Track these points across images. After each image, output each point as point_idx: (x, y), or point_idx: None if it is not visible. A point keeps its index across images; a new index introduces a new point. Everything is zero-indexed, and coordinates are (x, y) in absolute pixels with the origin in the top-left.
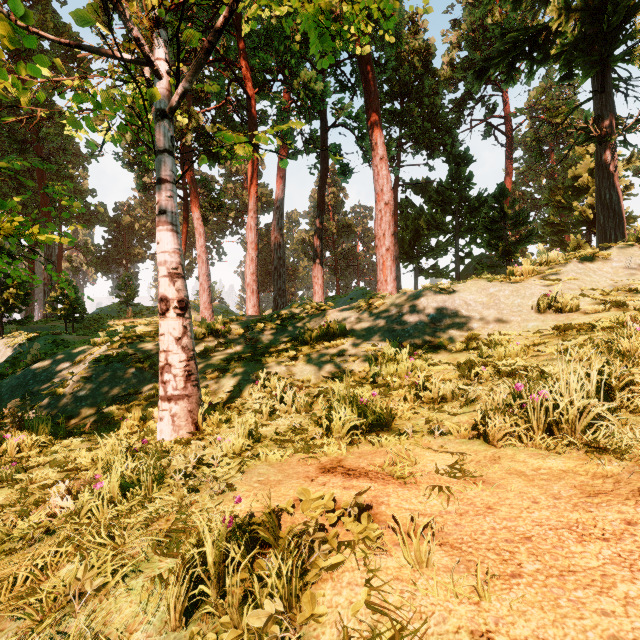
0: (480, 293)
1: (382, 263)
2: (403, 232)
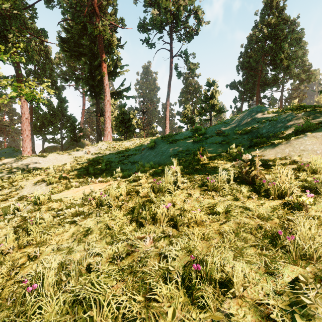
0: (54, 156)
1: (25, 140)
2: (36, 121)
